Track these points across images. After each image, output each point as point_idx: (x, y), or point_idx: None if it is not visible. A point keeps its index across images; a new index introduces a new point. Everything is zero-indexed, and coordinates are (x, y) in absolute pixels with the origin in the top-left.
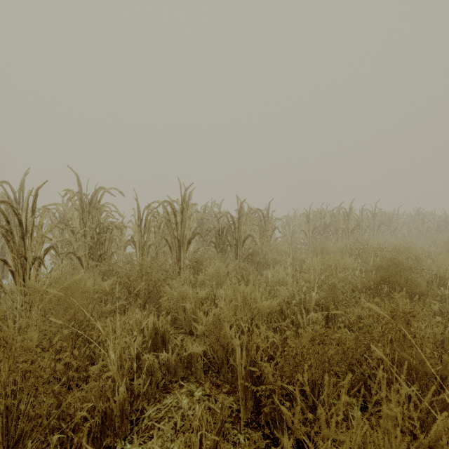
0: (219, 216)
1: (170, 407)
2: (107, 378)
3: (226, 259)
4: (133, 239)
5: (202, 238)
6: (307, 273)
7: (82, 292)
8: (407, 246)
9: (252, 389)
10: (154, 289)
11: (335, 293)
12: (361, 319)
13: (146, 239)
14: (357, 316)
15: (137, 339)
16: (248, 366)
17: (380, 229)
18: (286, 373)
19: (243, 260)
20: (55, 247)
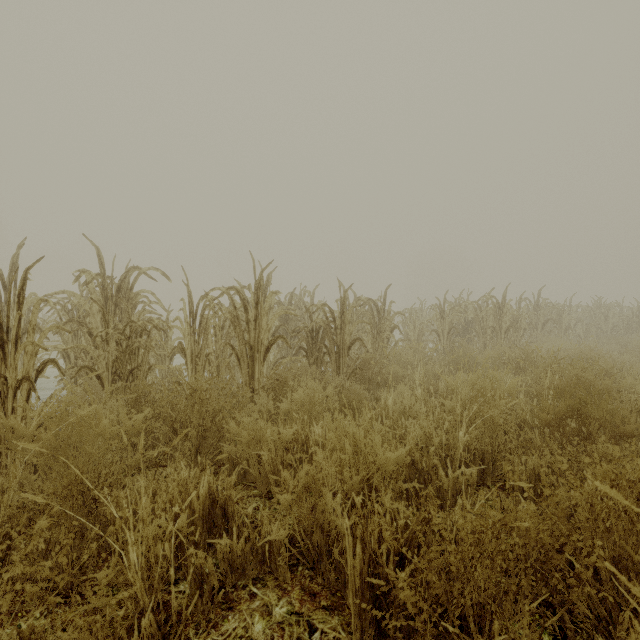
0: (312, 309)
1: (234, 639)
2: (129, 585)
3: (323, 374)
4: (182, 346)
5: (287, 344)
6: (449, 399)
7: (94, 436)
8: (590, 354)
9: (373, 614)
10: (213, 425)
11: (494, 432)
12: (539, 475)
13: (202, 346)
14: (532, 470)
15: (180, 519)
16: (366, 570)
17: (545, 327)
18: (431, 584)
19: (349, 376)
20: (56, 360)
